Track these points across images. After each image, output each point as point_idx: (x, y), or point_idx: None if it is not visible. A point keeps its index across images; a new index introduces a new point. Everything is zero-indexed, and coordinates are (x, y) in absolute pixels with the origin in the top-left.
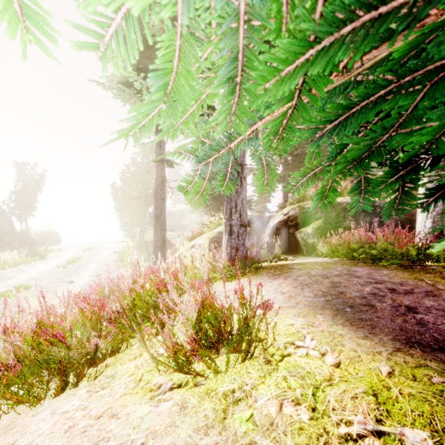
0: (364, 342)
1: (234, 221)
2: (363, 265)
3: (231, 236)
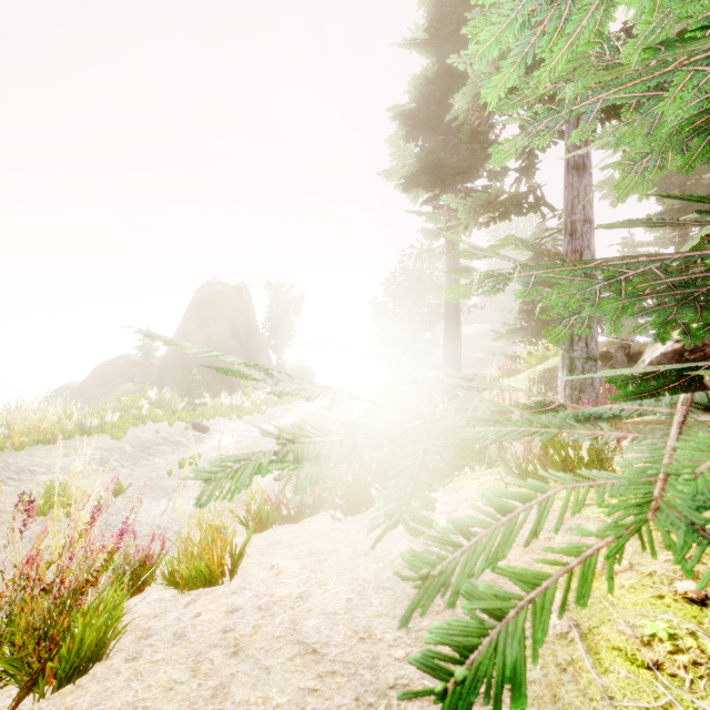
0: None
1: (577, 353)
2: None
3: (572, 372)
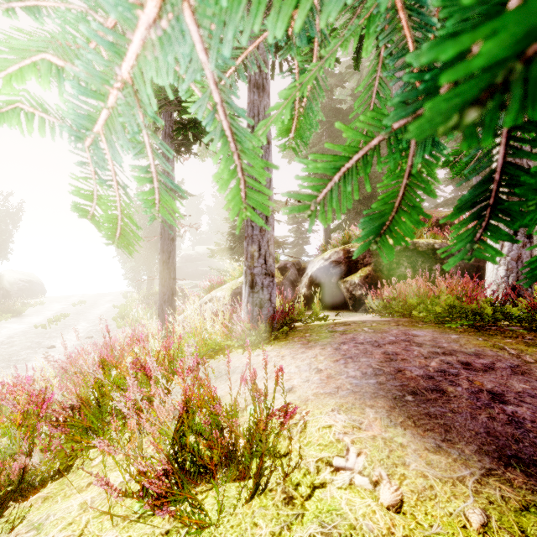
0: (437, 459)
1: (257, 269)
2: (424, 327)
3: (253, 288)
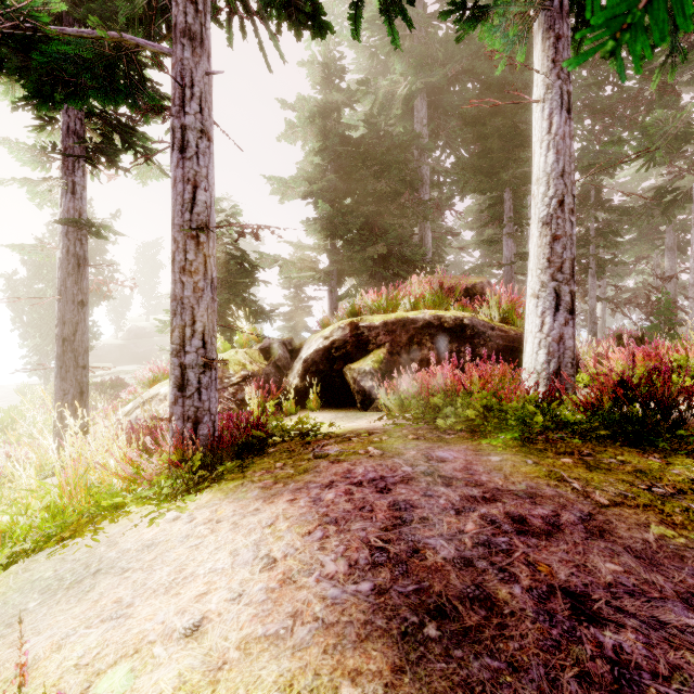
0: None
1: (190, 357)
2: (453, 441)
3: (182, 391)
